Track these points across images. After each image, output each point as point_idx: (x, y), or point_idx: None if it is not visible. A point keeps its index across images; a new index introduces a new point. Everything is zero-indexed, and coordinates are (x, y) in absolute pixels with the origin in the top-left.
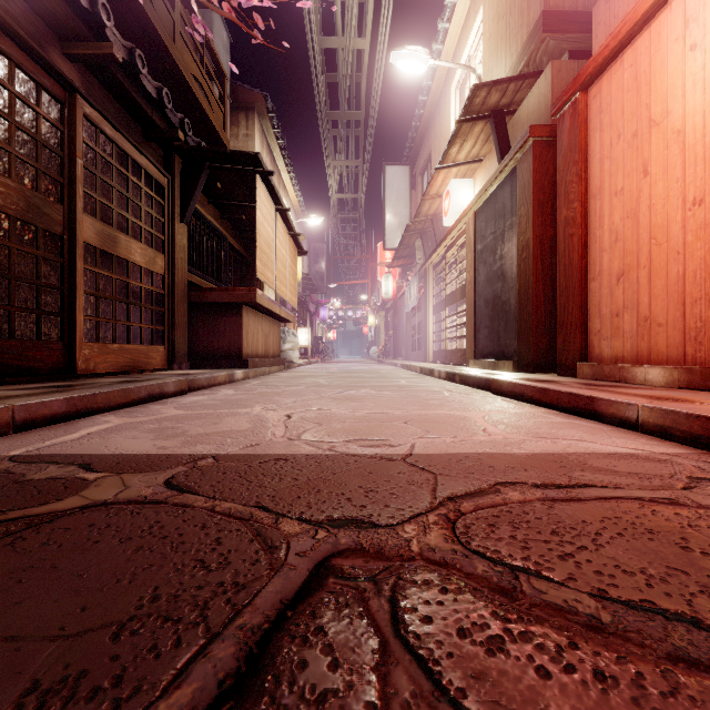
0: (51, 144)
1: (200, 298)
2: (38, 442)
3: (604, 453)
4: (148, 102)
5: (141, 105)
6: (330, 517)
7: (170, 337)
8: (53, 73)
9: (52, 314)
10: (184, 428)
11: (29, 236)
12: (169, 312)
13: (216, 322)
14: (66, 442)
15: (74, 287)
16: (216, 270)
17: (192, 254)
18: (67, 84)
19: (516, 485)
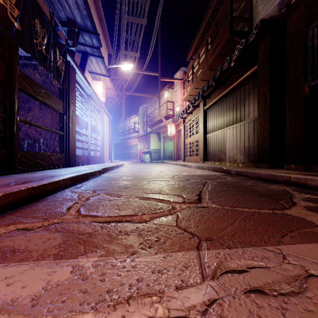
0: None
1: None
2: None
3: (1, 262)
4: None
5: None
6: (209, 208)
7: None
8: None
9: None
10: None
11: None
12: None
13: None
14: None
15: None
16: None
17: None
18: None
19: (139, 221)
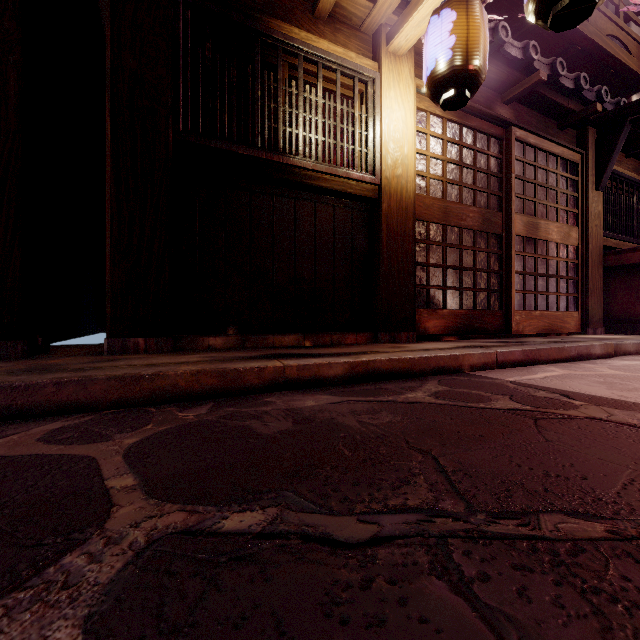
0: (495, 172)
1: (617, 262)
2: (516, 376)
3: None
4: (564, 96)
5: (558, 103)
6: None
7: (583, 303)
8: (497, 122)
9: (495, 291)
10: (634, 386)
11: (483, 241)
12: (582, 279)
13: (639, 284)
14: (535, 379)
15: (509, 270)
16: (636, 226)
17: (606, 218)
18: (504, 124)
19: None
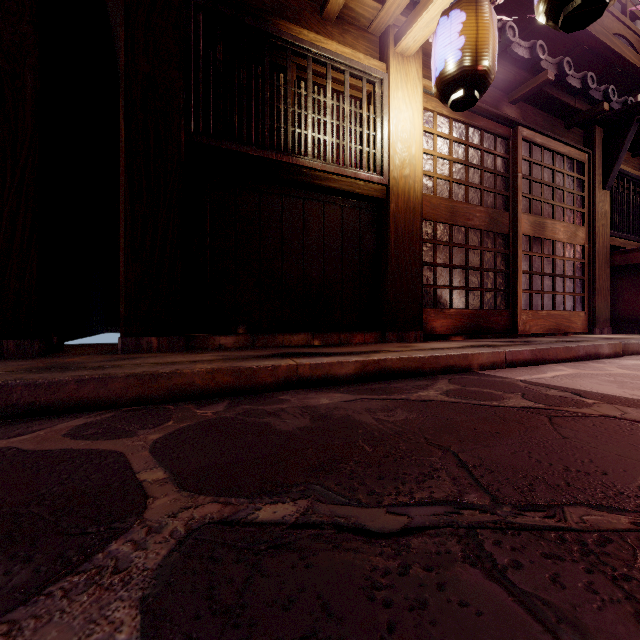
0: (501, 172)
1: (624, 261)
2: (526, 375)
3: None
4: (570, 96)
5: (565, 103)
6: None
7: (590, 303)
8: (503, 122)
9: (502, 291)
10: None
11: (490, 240)
12: (589, 279)
13: None
14: (545, 378)
15: (516, 270)
16: None
17: (613, 217)
18: (511, 124)
19: None
